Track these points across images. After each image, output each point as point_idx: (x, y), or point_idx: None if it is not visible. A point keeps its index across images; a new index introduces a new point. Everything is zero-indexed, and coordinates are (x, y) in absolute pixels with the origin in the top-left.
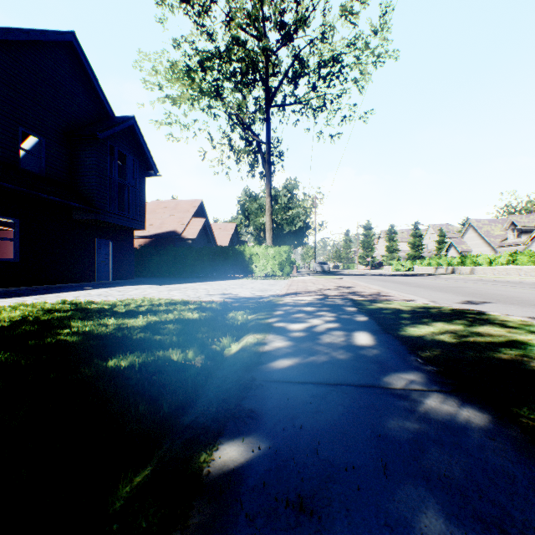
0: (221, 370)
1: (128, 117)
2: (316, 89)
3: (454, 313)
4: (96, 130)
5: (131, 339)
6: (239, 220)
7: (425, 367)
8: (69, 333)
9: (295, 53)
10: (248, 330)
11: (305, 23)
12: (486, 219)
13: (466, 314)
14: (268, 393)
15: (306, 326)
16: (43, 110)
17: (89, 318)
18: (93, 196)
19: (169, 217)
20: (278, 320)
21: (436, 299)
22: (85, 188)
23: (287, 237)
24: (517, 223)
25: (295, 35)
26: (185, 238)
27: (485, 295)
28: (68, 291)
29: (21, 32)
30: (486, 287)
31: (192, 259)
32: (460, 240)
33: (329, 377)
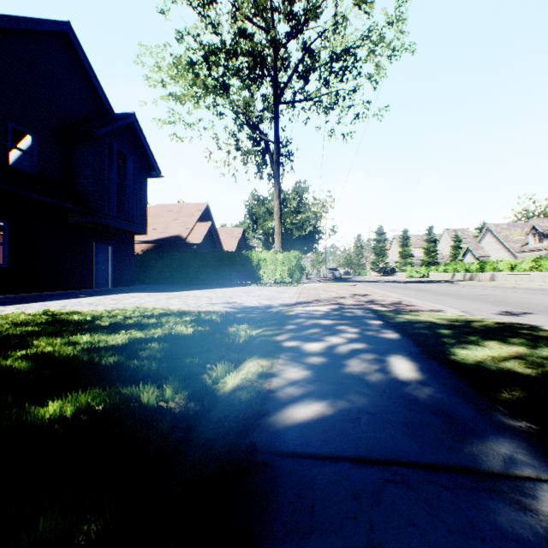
0: (205, 427)
1: (128, 114)
2: (327, 84)
3: (503, 329)
4: (93, 127)
5: (98, 366)
6: (247, 225)
7: (515, 422)
8: (23, 355)
9: (305, 46)
10: (252, 352)
11: (316, 14)
12: (505, 223)
13: (518, 330)
14: (277, 486)
15: (325, 346)
16: (36, 105)
17: (59, 334)
18: (89, 198)
19: (173, 221)
20: (289, 338)
21: (468, 309)
22: (82, 189)
23: (296, 243)
24: (539, 227)
25: (305, 27)
26: (190, 243)
27: (520, 304)
28: (58, 299)
29: (10, 19)
30: (515, 295)
31: (197, 265)
32: (477, 245)
33: (374, 445)
